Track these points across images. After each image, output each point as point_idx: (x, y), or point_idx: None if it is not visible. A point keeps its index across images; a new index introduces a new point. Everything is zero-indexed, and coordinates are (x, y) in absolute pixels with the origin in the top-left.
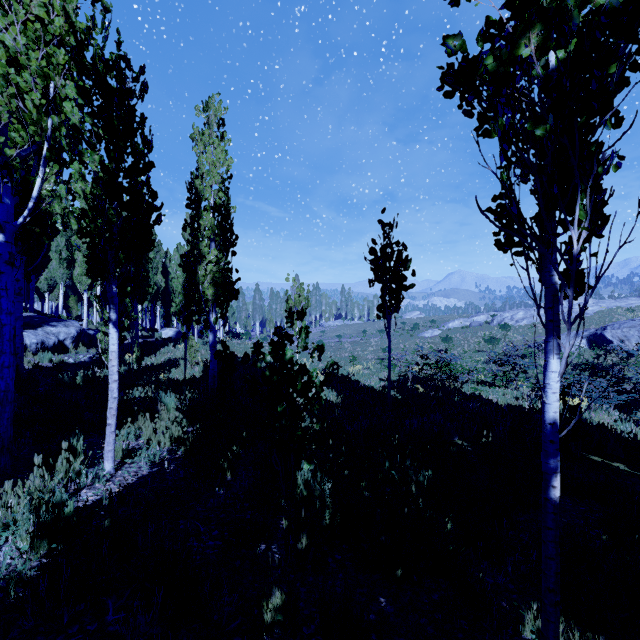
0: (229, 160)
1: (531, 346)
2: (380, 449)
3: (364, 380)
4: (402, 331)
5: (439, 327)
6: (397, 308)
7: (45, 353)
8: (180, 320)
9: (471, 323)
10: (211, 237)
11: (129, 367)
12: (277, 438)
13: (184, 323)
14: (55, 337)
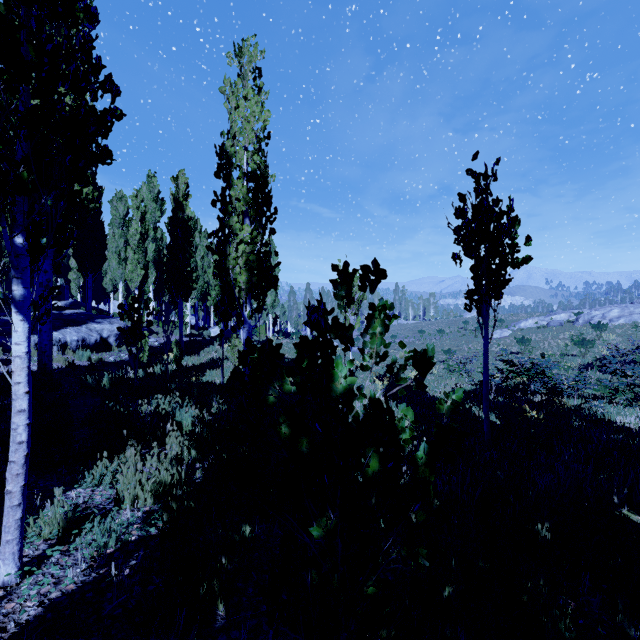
0: (266, 114)
1: (639, 350)
2: (541, 580)
3: (431, 389)
4: (464, 331)
5: (508, 327)
6: (499, 294)
7: (84, 351)
8: (217, 316)
9: (549, 322)
10: (243, 209)
11: (166, 367)
12: (314, 576)
13: (221, 319)
14: (97, 334)
